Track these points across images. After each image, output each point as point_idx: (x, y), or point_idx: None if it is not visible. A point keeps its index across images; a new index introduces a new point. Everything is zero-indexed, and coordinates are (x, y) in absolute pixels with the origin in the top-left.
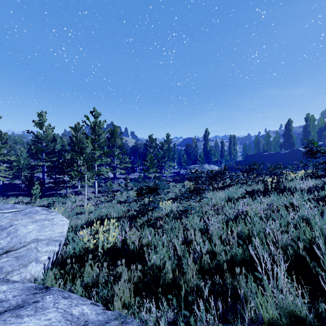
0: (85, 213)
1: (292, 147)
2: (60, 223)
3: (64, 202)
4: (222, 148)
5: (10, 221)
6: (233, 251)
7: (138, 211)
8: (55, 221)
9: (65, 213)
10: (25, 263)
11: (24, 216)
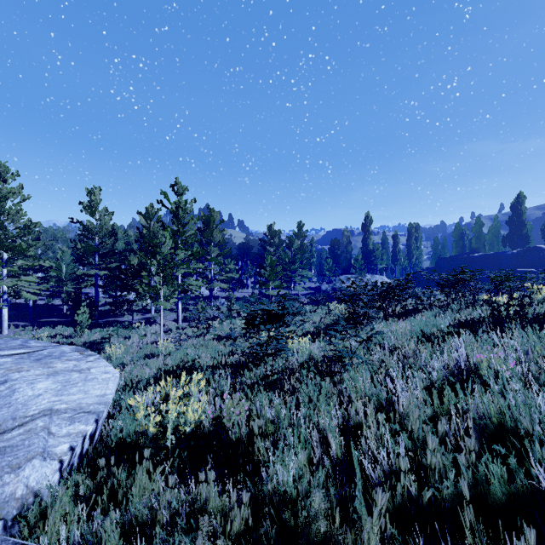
0: (159, 356)
1: (525, 244)
2: (102, 378)
3: (128, 337)
4: (396, 246)
5: (5, 373)
6: (480, 474)
7: (248, 355)
8: (93, 373)
9: (127, 354)
10: (16, 462)
11: (35, 364)
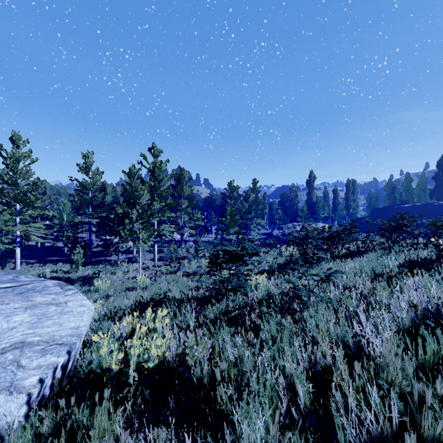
0: (137, 289)
1: None
2: (77, 311)
3: (114, 273)
4: (336, 199)
5: None
6: None
7: (211, 290)
8: (69, 306)
9: (112, 287)
10: None
11: (17, 297)
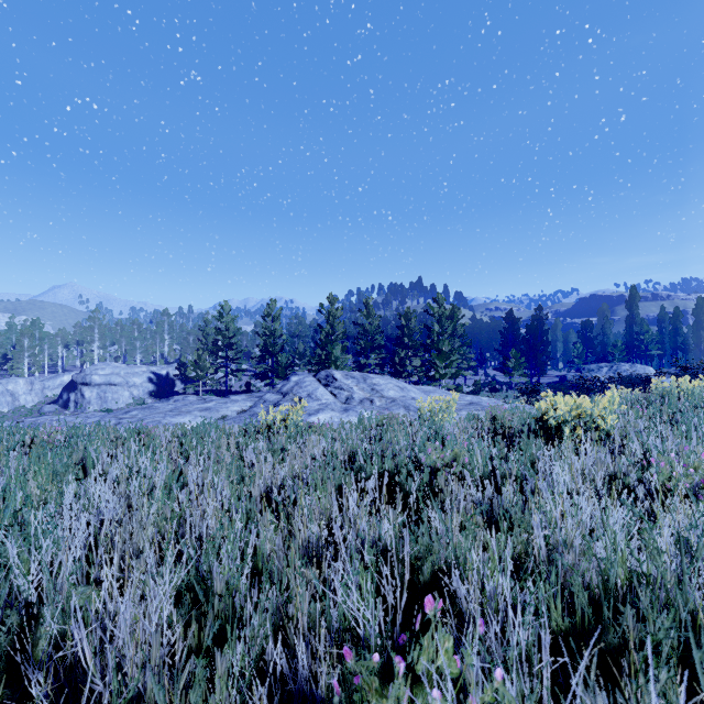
0: None
1: None
2: None
3: None
4: (677, 326)
5: None
6: None
7: None
8: None
9: None
10: None
11: None
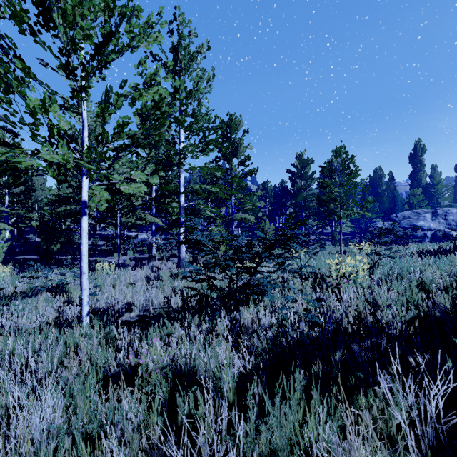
0: None
1: None
2: None
3: (70, 291)
4: None
5: None
6: None
7: None
8: None
9: None
10: None
11: None
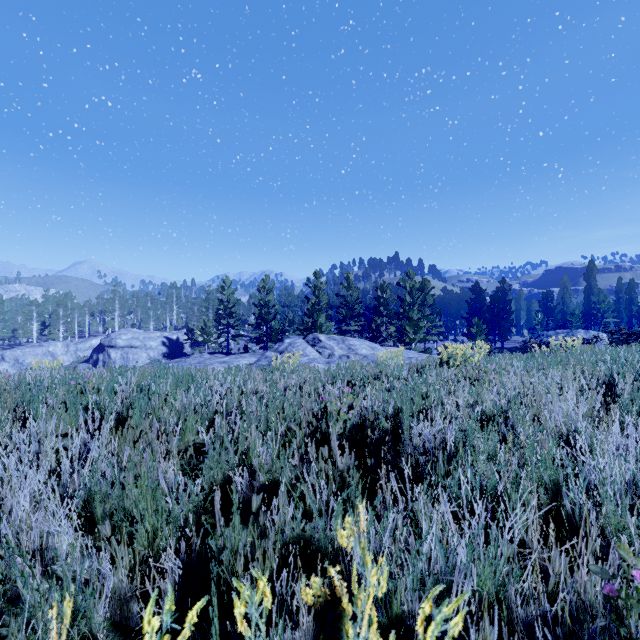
0: None
1: None
2: None
3: None
4: (632, 296)
5: None
6: None
7: None
8: None
9: None
10: None
11: None
